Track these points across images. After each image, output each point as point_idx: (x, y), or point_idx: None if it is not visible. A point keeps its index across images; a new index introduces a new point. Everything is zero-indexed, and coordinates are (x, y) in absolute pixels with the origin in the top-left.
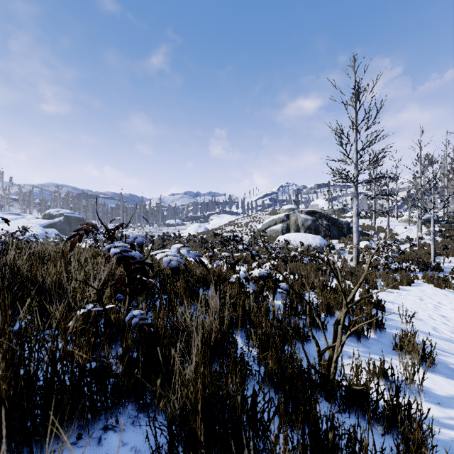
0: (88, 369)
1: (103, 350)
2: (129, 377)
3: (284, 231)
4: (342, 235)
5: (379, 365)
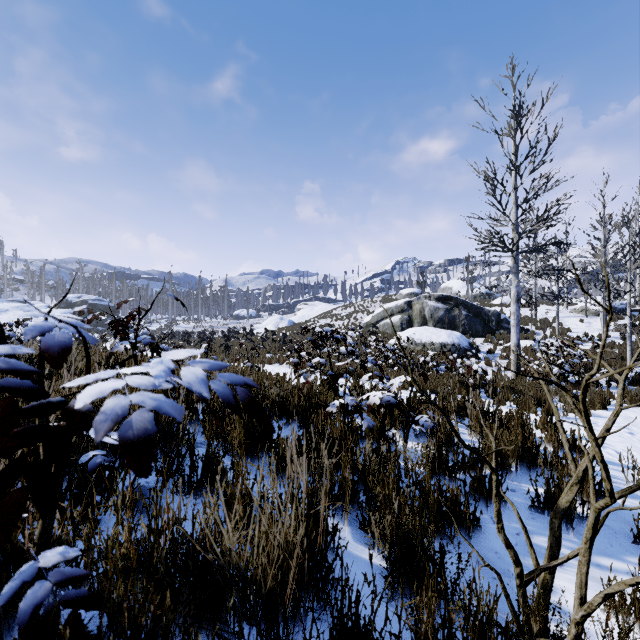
0: None
1: None
2: None
3: (404, 326)
4: (489, 332)
5: (635, 594)
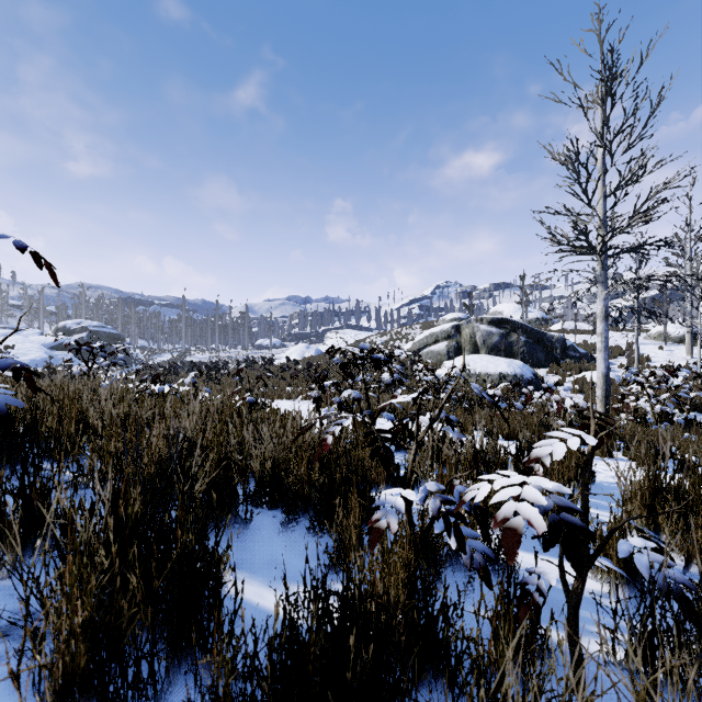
0: None
1: None
2: None
3: (451, 354)
4: (552, 361)
5: None
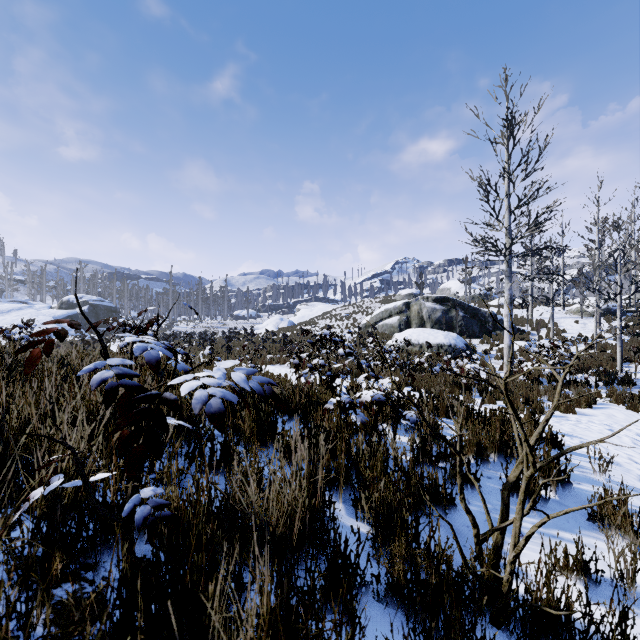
0: (54, 602)
1: (93, 553)
2: (124, 635)
3: (402, 326)
4: (485, 333)
5: (575, 555)
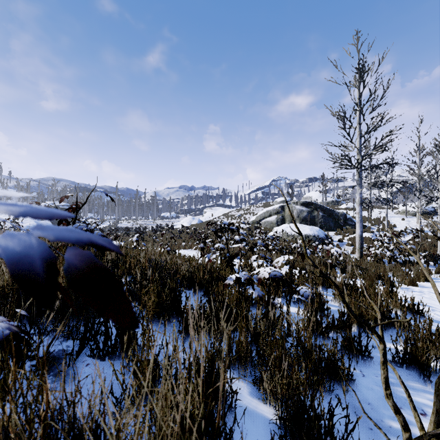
0: None
1: None
2: None
3: (278, 223)
4: (338, 227)
5: None
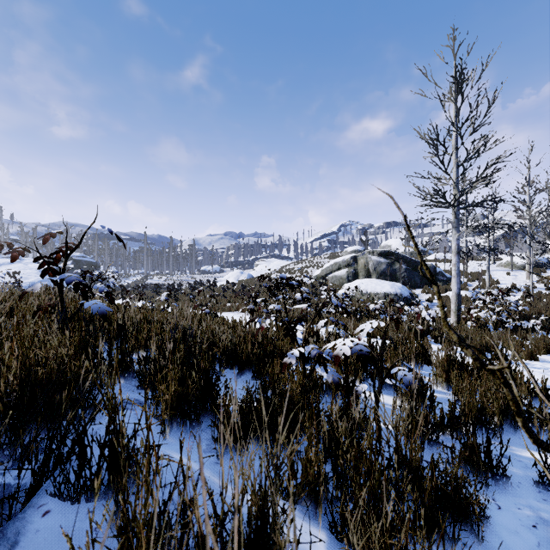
0: None
1: None
2: None
3: (350, 278)
4: (426, 283)
5: None
